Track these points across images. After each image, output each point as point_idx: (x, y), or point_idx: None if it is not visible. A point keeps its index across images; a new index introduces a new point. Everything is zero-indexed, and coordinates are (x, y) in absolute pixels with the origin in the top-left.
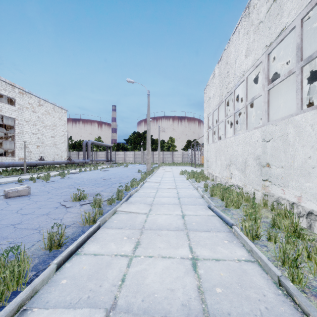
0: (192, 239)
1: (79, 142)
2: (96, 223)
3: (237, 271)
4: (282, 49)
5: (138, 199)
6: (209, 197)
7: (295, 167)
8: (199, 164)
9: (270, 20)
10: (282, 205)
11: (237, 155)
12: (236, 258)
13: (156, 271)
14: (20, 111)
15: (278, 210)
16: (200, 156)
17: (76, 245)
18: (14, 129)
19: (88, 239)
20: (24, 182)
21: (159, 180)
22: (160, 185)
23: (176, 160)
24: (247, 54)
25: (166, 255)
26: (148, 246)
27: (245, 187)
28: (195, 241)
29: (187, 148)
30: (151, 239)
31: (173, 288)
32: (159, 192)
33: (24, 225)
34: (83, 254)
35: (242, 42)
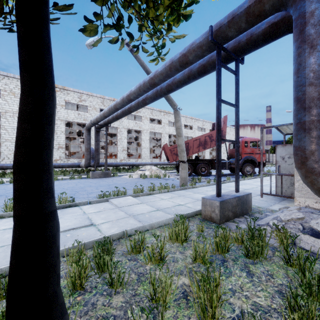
0: None
1: None
2: None
3: None
4: None
5: None
6: None
7: None
8: None
9: None
10: None
11: None
12: None
13: None
14: None
15: None
16: None
17: None
18: None
19: None
20: None
21: None
22: None
23: None
24: None
25: None
26: None
27: None
28: None
29: None
30: None
31: None
32: None
33: None
34: None
35: None
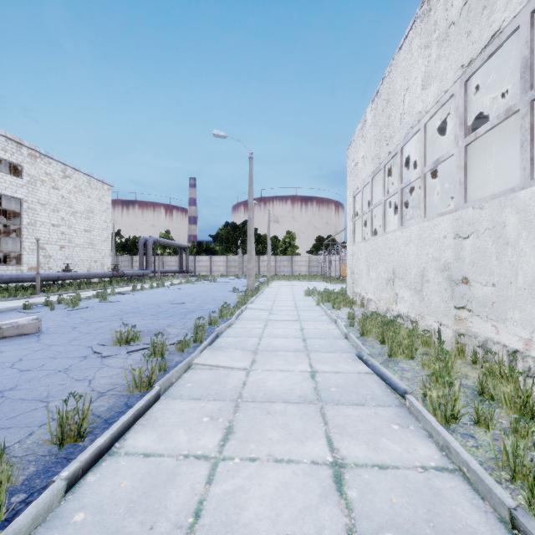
0: (331, 421)
1: (134, 240)
2: (153, 389)
3: (424, 493)
4: (485, 75)
5: (232, 341)
6: (358, 337)
7: (520, 284)
8: (338, 278)
9: (470, 19)
10: (495, 355)
11: (408, 263)
12: (418, 464)
13: (263, 492)
14: (30, 187)
15: (486, 364)
16: (339, 264)
17: (109, 437)
18: (20, 217)
19: (137, 422)
20: (33, 309)
21: (269, 305)
22: (270, 316)
23: (298, 270)
24: (426, 82)
25: (282, 457)
26: (248, 436)
27: (423, 319)
28: (338, 427)
29: (317, 251)
30: (255, 421)
31: (297, 533)
32: (270, 329)
33: (20, 391)
34: (123, 455)
35: (417, 62)
